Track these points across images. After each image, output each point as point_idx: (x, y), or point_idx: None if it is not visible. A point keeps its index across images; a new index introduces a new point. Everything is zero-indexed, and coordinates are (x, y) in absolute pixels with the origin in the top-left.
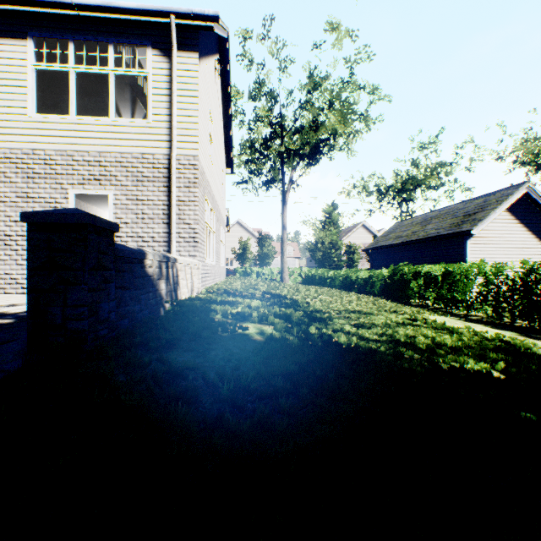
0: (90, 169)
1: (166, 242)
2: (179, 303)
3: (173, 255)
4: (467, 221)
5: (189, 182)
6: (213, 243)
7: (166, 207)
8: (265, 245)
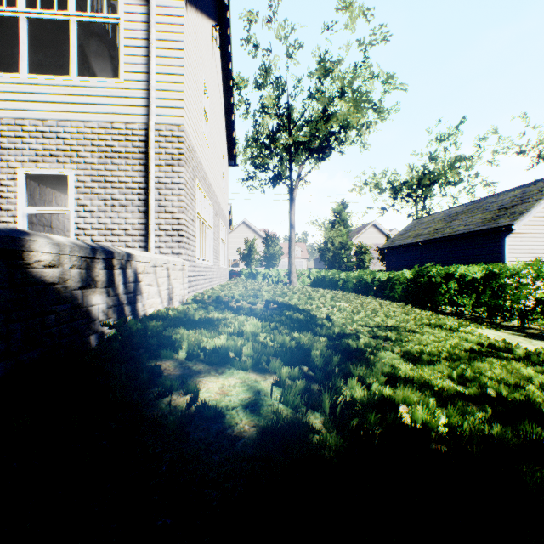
0: (45, 142)
1: (143, 235)
2: (128, 324)
3: (131, 250)
4: (505, 215)
5: (172, 158)
6: (210, 241)
7: (143, 191)
8: (271, 245)
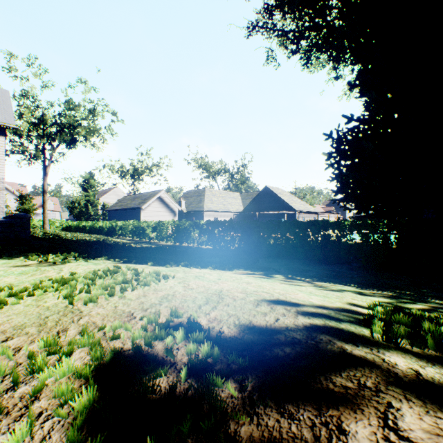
0: None
1: None
2: None
3: None
4: (143, 203)
5: (1, 188)
6: None
7: None
8: (26, 202)
